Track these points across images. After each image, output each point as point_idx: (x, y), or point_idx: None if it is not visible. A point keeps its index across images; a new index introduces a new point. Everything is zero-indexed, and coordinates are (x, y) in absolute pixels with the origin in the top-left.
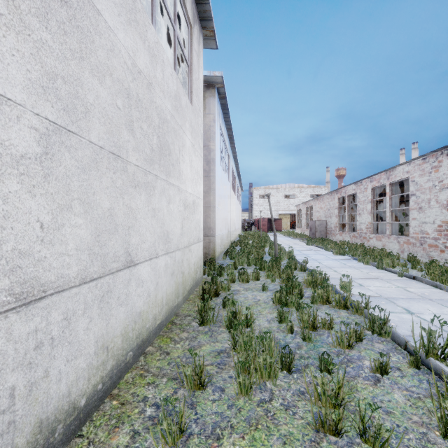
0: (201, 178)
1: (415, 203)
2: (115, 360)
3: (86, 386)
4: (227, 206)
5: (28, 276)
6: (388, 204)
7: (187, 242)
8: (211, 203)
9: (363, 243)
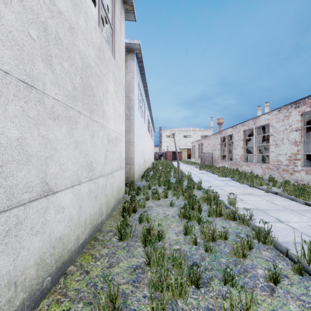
0: (122, 119)
1: (273, 141)
2: (27, 292)
3: None
4: (144, 142)
5: None
6: (254, 141)
7: (110, 170)
8: (131, 139)
9: (237, 168)
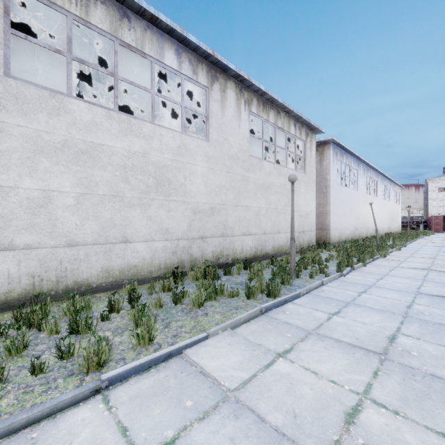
0: (313, 201)
1: None
2: (276, 252)
3: (271, 252)
4: (354, 210)
5: (264, 230)
6: None
7: (302, 230)
8: (328, 211)
9: None
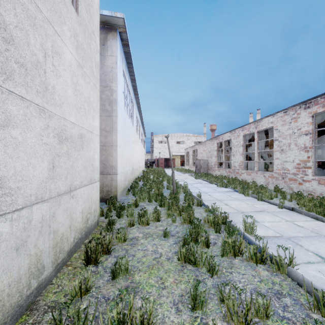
0: (95, 111)
1: (278, 146)
2: None
3: None
4: (132, 147)
5: None
6: (256, 147)
7: (66, 187)
8: (113, 142)
9: (236, 177)
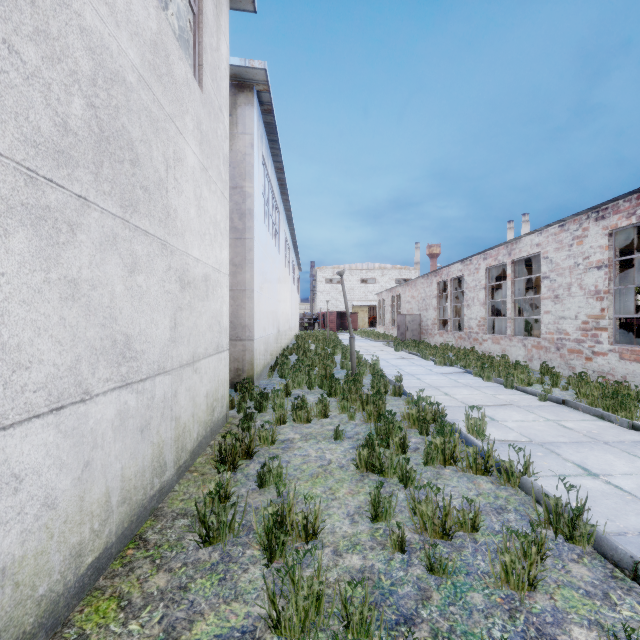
0: (224, 235)
1: (549, 289)
2: None
3: None
4: (277, 292)
5: None
6: (509, 290)
7: (188, 355)
8: (247, 284)
9: (474, 347)
